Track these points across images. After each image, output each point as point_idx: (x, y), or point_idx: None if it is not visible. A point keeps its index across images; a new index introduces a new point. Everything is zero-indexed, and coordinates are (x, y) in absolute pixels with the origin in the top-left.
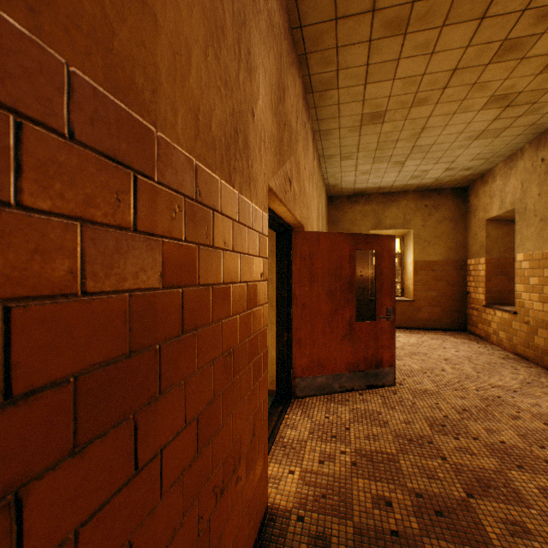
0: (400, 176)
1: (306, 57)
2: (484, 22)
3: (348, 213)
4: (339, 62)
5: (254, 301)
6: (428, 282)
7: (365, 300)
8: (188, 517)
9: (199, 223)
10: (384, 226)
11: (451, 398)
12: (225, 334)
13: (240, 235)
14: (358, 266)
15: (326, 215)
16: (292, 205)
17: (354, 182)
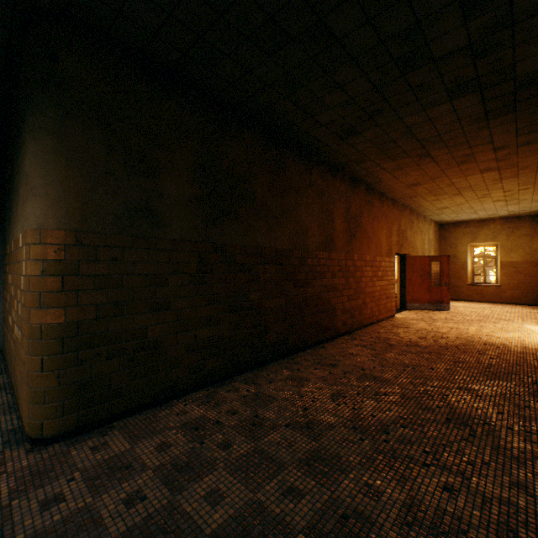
0: (480, 215)
1: (408, 205)
2: (464, 197)
3: (453, 233)
4: (420, 204)
5: (392, 274)
6: (510, 274)
7: (464, 285)
8: (384, 295)
9: (385, 264)
10: (478, 240)
11: (470, 315)
12: (387, 278)
13: (389, 264)
14: (459, 265)
15: (436, 236)
16: (403, 251)
17: (452, 219)
